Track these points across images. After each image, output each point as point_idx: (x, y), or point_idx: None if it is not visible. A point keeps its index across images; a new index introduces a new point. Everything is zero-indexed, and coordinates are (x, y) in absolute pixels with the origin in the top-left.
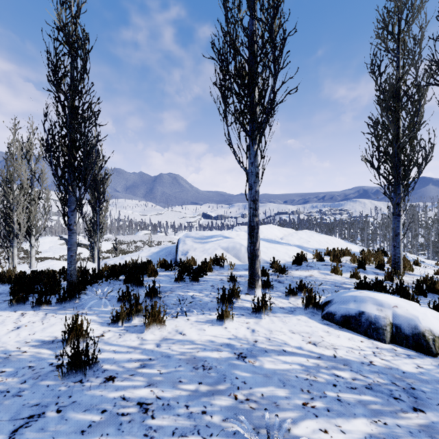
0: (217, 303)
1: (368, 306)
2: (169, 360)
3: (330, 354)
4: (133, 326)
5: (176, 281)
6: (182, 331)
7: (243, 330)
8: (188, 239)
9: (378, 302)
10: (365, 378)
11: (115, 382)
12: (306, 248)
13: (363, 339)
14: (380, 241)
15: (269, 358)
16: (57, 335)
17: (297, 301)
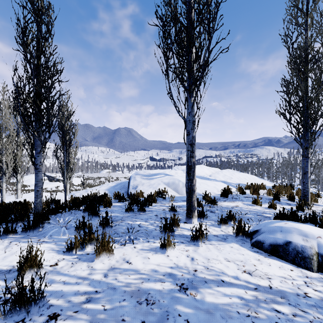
0: (160, 231)
1: (294, 237)
2: (114, 293)
3: (266, 285)
4: (85, 254)
5: (126, 211)
6: (128, 260)
7: (183, 258)
8: (137, 176)
9: (303, 233)
10: (305, 313)
11: (57, 321)
12: (229, 183)
13: (292, 268)
14: (282, 177)
15: (210, 290)
16: (15, 264)
17: (228, 229)
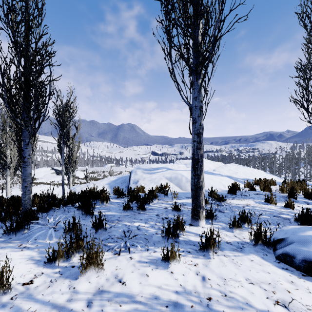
0: (162, 236)
1: None
2: None
3: None
4: (70, 267)
5: (124, 209)
6: (121, 277)
7: (191, 277)
8: (138, 170)
9: None
10: None
11: None
12: (235, 178)
13: None
14: (285, 172)
15: None
16: None
17: (242, 234)
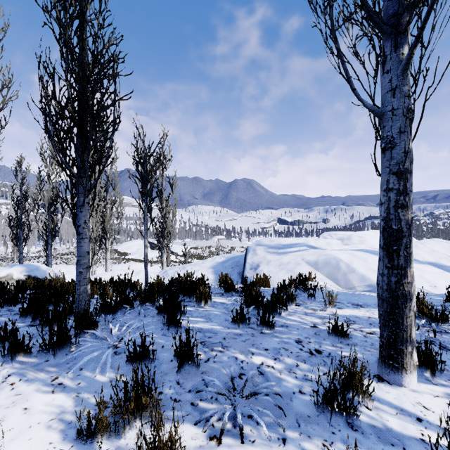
0: (316, 404)
1: None
2: None
3: None
4: None
5: (235, 322)
6: None
7: None
8: (259, 248)
9: None
10: None
11: None
12: None
13: None
14: None
15: None
16: None
17: None
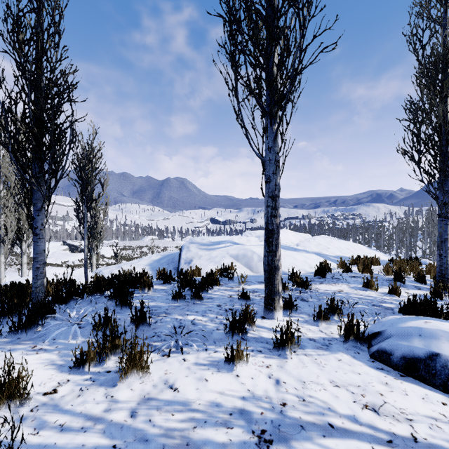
0: (225, 332)
1: (444, 346)
2: None
3: (407, 434)
4: (104, 373)
5: (174, 299)
6: (173, 383)
7: (262, 380)
8: (192, 246)
9: None
10: None
11: None
12: (326, 256)
13: (445, 399)
14: (397, 247)
15: (310, 444)
16: None
17: (330, 328)
